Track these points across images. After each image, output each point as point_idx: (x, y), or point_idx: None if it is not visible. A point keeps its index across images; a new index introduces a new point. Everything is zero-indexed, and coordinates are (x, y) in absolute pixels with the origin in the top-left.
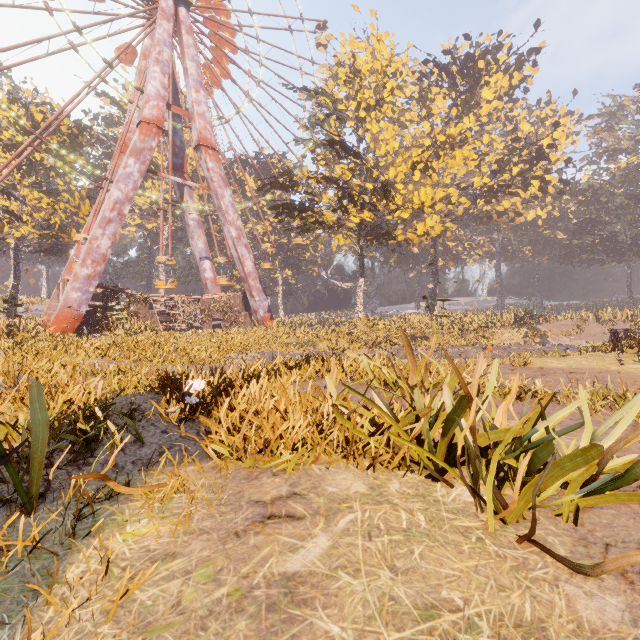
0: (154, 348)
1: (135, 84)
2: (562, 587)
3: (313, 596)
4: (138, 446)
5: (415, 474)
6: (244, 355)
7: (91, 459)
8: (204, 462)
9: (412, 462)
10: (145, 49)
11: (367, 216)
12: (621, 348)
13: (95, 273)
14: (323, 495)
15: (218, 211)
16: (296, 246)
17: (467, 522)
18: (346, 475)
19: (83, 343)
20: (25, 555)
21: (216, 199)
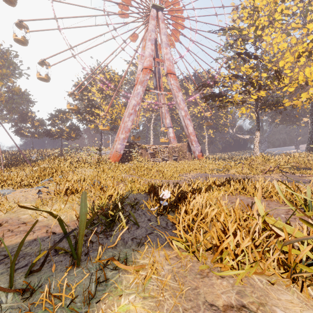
0: (147, 170)
1: (141, 53)
2: None
3: None
4: (135, 228)
5: None
6: (189, 174)
7: (113, 232)
8: (170, 249)
9: None
10: (144, 36)
11: (262, 93)
12: None
13: (126, 137)
14: None
15: (175, 104)
16: (215, 117)
17: None
18: (290, 297)
19: (121, 166)
20: (67, 304)
21: (175, 98)
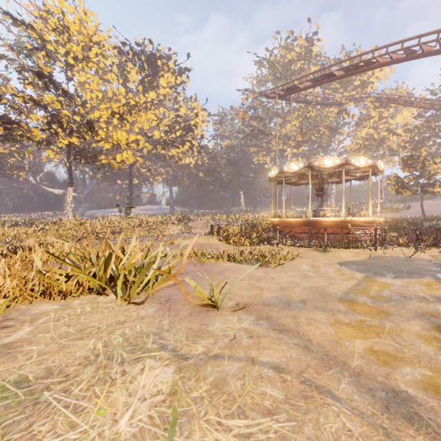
0: None
1: None
2: (138, 311)
3: (22, 344)
4: None
5: (90, 296)
6: None
7: None
8: None
9: (89, 291)
10: None
11: (75, 141)
12: (212, 233)
13: None
14: (29, 315)
15: None
16: None
17: (110, 305)
18: (46, 305)
19: None
20: None
21: None
